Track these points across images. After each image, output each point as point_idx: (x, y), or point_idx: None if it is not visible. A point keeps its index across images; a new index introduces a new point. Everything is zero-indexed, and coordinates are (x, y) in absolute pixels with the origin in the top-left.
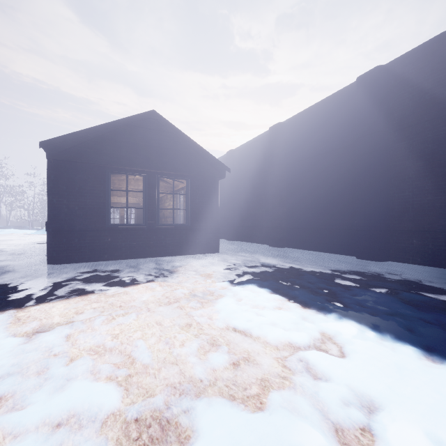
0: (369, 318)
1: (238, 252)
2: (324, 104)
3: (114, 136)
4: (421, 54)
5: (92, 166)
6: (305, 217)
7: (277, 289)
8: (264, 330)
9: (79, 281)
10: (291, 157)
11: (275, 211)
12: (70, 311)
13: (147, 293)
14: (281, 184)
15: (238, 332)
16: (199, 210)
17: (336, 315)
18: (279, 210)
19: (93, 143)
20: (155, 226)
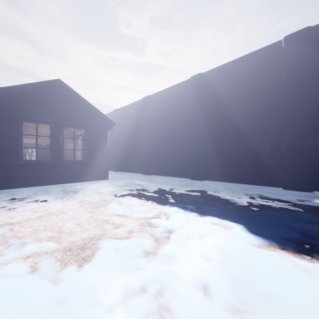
0: (183, 204)
1: (122, 179)
2: (174, 88)
3: (26, 94)
4: (219, 71)
5: (5, 115)
6: (164, 155)
7: (143, 197)
8: (132, 214)
9: (2, 202)
10: (156, 118)
11: (146, 152)
12: (5, 218)
13: (60, 204)
14: (149, 134)
15: (119, 216)
16: (94, 150)
17: (169, 205)
18: (148, 151)
19: (7, 99)
20: (60, 161)
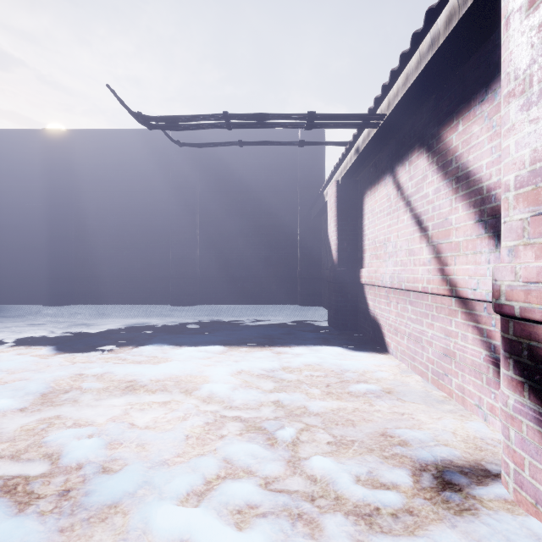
0: None
1: None
2: (9, 136)
3: None
4: (96, 137)
5: None
6: None
7: None
8: None
9: None
10: None
11: None
12: None
13: None
14: None
15: None
16: None
17: None
18: None
19: None
20: None
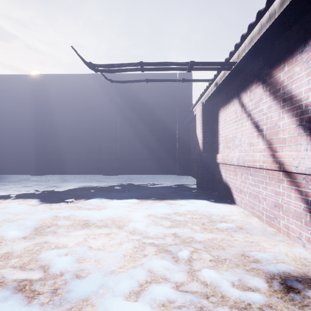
0: None
1: None
2: (11, 78)
3: None
4: (61, 79)
5: None
6: None
7: None
8: None
9: None
10: None
11: None
12: None
13: None
14: None
15: None
16: None
17: None
18: None
19: None
20: None
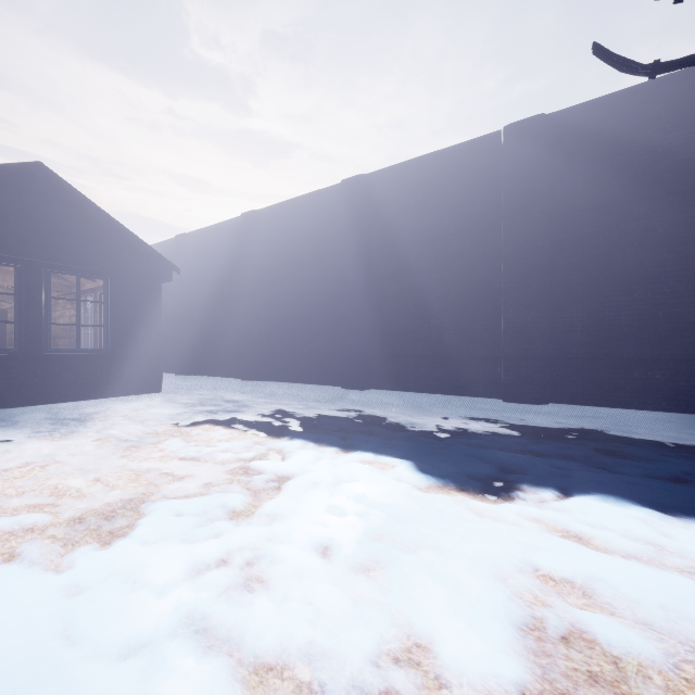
0: (317, 434)
1: (194, 390)
2: (310, 200)
3: None
4: (396, 175)
5: None
6: (288, 339)
7: (238, 424)
8: (214, 455)
9: None
10: (271, 259)
11: (250, 331)
12: None
13: (48, 447)
14: (258, 294)
15: (185, 461)
16: (127, 327)
17: (290, 435)
18: (255, 329)
19: None
20: (42, 352)
